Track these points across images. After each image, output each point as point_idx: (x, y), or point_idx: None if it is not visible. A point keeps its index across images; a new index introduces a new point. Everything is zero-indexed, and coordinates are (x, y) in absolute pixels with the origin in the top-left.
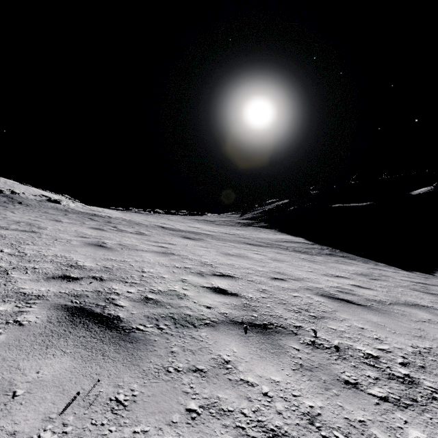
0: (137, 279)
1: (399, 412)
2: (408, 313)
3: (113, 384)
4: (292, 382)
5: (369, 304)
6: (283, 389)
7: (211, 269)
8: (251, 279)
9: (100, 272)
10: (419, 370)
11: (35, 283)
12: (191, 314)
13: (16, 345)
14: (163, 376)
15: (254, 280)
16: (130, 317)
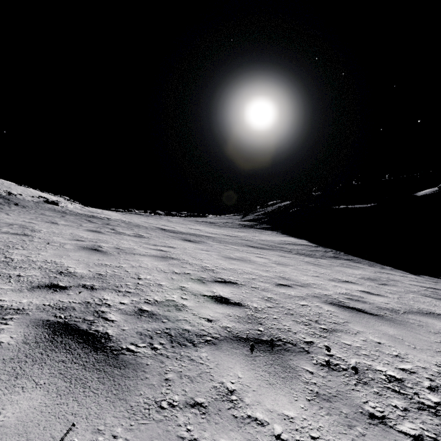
0: (132, 287)
1: None
2: (424, 324)
3: (92, 428)
4: (309, 418)
5: (382, 313)
6: (299, 429)
7: (212, 275)
8: (255, 286)
9: (92, 279)
10: None
11: (17, 294)
12: (190, 329)
13: None
14: (154, 414)
15: (258, 287)
16: (120, 334)
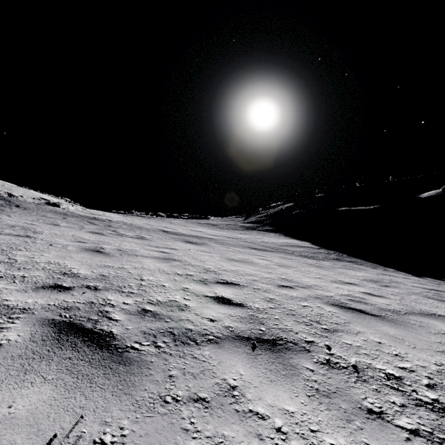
0: (135, 288)
1: None
2: (425, 324)
3: (100, 420)
4: (308, 413)
5: (383, 314)
6: (299, 423)
7: (214, 277)
8: (257, 287)
9: (96, 280)
10: None
11: (22, 294)
12: (192, 328)
13: None
14: (159, 408)
15: (260, 288)
16: (124, 333)
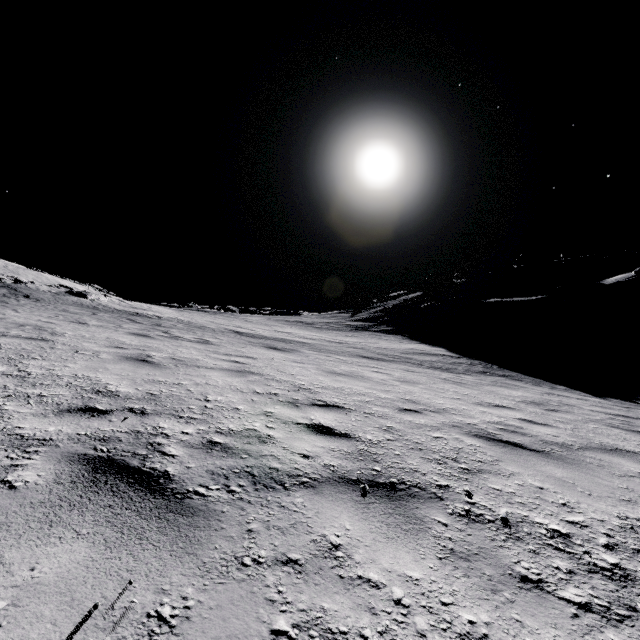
0: (197, 412)
1: (611, 630)
2: (607, 463)
3: (154, 587)
4: (439, 581)
5: (547, 449)
6: (426, 593)
7: (309, 397)
8: (369, 411)
9: (142, 401)
10: (633, 557)
11: (41, 420)
12: (279, 467)
13: (2, 523)
14: (234, 572)
15: (374, 412)
16: (185, 473)
